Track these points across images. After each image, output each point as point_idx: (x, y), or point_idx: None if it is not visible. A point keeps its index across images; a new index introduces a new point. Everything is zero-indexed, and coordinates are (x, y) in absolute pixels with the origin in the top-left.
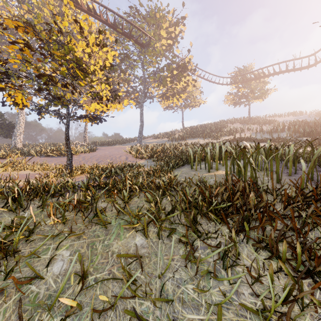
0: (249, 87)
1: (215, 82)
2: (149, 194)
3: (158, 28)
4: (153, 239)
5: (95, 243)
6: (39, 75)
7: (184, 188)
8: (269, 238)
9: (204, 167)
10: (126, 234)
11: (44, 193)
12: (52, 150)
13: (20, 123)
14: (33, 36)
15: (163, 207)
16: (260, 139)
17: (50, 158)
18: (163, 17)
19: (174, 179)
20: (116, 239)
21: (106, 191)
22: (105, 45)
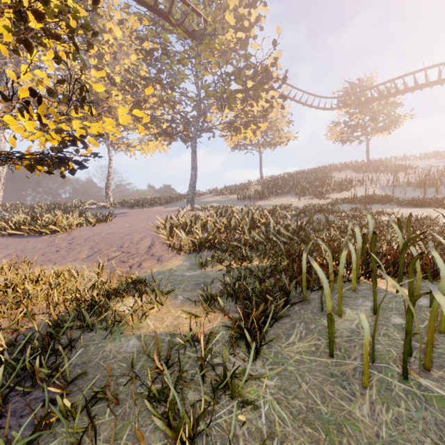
0: (369, 111)
1: (312, 105)
2: None
3: (221, 8)
4: None
5: None
6: None
7: None
8: None
9: (371, 332)
10: None
11: None
12: (19, 223)
13: None
14: None
15: None
16: (411, 201)
17: (12, 239)
18: None
19: None
20: None
21: None
22: None
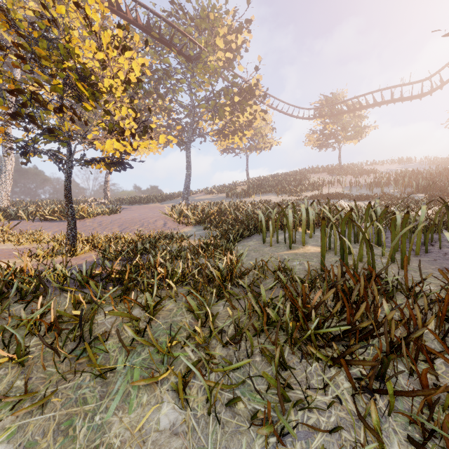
0: (339, 122)
1: (293, 115)
2: (192, 301)
3: (213, 34)
4: (198, 411)
5: (73, 419)
6: (13, 90)
7: (255, 282)
8: (448, 420)
9: (283, 239)
10: (142, 397)
11: (1, 297)
12: (52, 211)
13: (6, 170)
14: (6, 26)
15: (218, 324)
16: (357, 196)
17: (49, 223)
18: (220, 19)
19: (237, 264)
20: (119, 409)
21: (116, 290)
22: (129, 48)
